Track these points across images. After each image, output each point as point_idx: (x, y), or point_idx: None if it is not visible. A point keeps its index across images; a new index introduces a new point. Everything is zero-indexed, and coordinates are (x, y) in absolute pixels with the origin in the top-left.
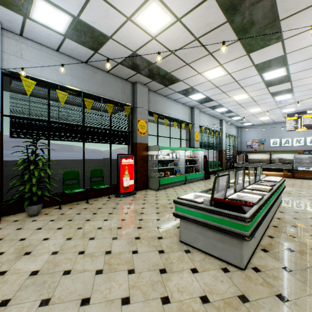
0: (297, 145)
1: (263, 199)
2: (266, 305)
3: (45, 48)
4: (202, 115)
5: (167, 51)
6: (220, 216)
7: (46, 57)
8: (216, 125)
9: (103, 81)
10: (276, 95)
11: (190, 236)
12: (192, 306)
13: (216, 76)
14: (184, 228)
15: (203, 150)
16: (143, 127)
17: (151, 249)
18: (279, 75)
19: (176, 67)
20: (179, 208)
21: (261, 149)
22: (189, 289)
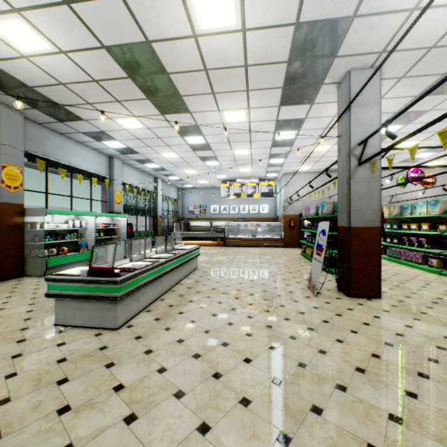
0: (233, 212)
1: (153, 265)
2: (121, 346)
3: None
4: (127, 169)
5: (54, 80)
6: (96, 284)
7: None
8: (150, 184)
9: None
10: (205, 160)
11: (68, 315)
12: (45, 369)
13: (134, 127)
14: (60, 309)
15: (125, 216)
16: (14, 178)
17: (5, 342)
18: (200, 142)
19: (72, 102)
20: (52, 286)
21: (203, 216)
22: (47, 359)
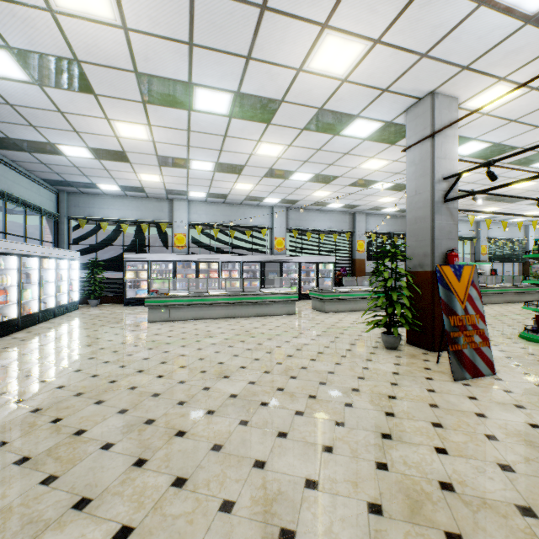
0: None
1: (497, 287)
2: None
3: (376, 215)
4: (492, 226)
5: None
6: None
7: (376, 220)
8: (517, 233)
9: (401, 222)
10: None
11: None
12: None
13: (493, 210)
14: None
15: (489, 263)
16: None
17: None
18: None
19: None
20: None
21: None
22: None
